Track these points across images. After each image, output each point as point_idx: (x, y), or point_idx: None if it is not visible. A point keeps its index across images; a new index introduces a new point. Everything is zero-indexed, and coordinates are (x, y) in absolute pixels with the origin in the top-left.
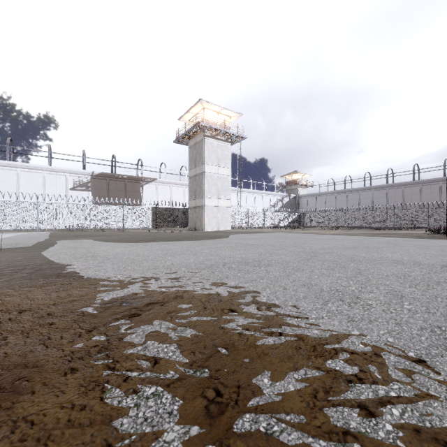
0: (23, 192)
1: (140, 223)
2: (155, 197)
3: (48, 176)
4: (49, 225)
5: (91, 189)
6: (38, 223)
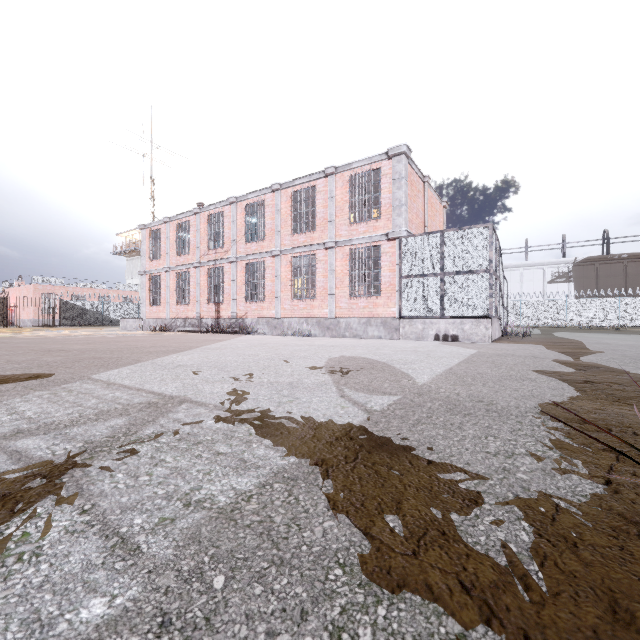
0: None
1: None
2: None
3: (525, 272)
4: (529, 321)
5: (572, 279)
6: (520, 319)
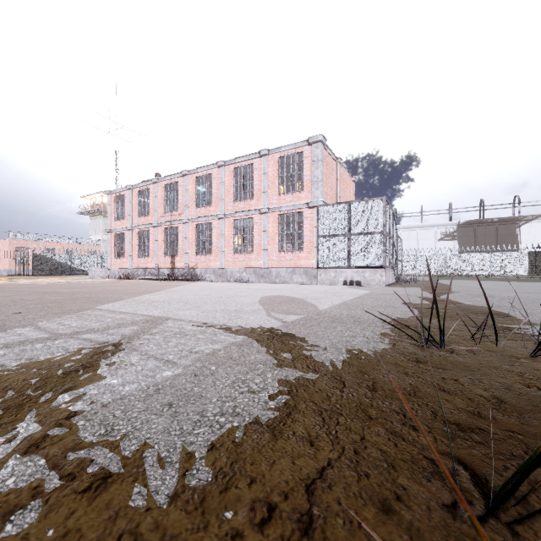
0: (403, 247)
1: (512, 269)
2: (539, 237)
3: (420, 232)
4: (423, 271)
5: (456, 238)
6: (416, 270)
